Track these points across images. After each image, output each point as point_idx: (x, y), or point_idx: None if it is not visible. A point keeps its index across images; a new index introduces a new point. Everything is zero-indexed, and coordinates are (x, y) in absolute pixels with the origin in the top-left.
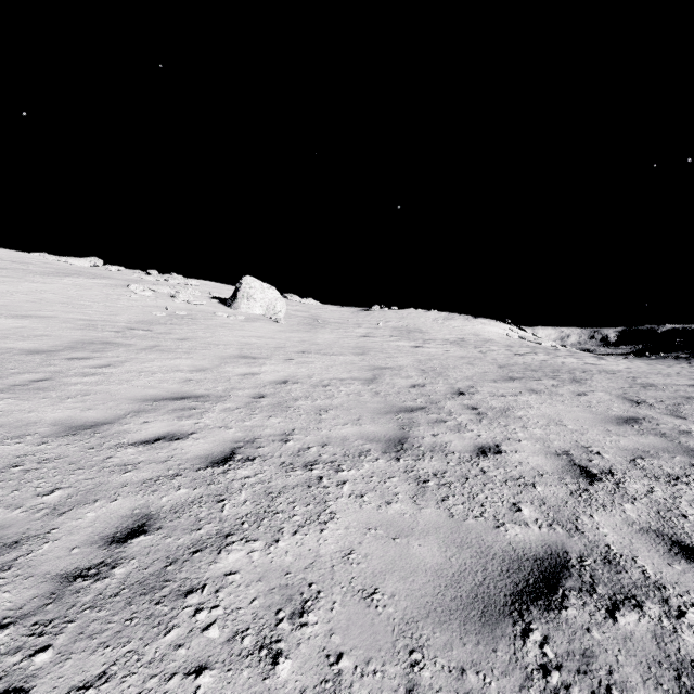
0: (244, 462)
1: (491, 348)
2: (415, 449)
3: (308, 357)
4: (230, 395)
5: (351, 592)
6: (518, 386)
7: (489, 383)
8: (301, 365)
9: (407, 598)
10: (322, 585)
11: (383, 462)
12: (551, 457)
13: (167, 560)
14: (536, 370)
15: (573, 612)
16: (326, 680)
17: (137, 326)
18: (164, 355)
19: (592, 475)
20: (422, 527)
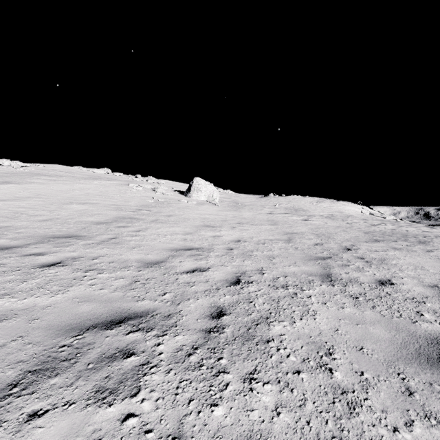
0: (248, 284)
1: (353, 221)
2: (340, 280)
3: (243, 226)
4: (213, 248)
5: (350, 347)
6: (384, 245)
7: (363, 243)
8: (243, 231)
9: (381, 351)
10: (332, 343)
11: (325, 286)
12: (427, 287)
13: (246, 327)
14: (390, 235)
15: None
16: (362, 381)
17: (142, 208)
18: (164, 225)
19: None
20: (369, 320)
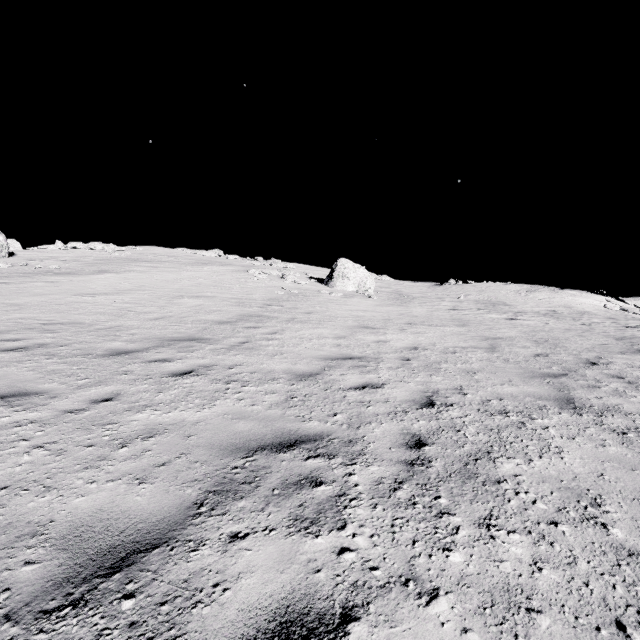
0: (446, 407)
1: (593, 320)
2: (589, 408)
3: (417, 328)
4: (382, 357)
5: (628, 499)
6: None
7: (617, 355)
8: (418, 335)
9: None
10: (597, 491)
11: (567, 415)
12: None
13: (461, 462)
14: None
15: None
16: None
17: (271, 303)
18: (305, 325)
19: None
20: None
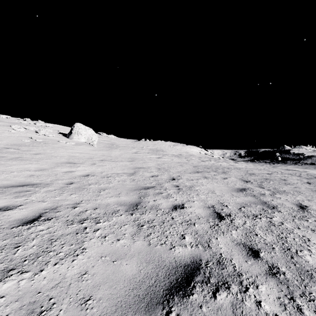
0: (44, 221)
1: (192, 158)
2: (143, 208)
3: (104, 163)
4: (53, 183)
5: (75, 301)
6: (200, 175)
7: (187, 174)
8: (99, 167)
9: (107, 300)
10: (58, 298)
11: (123, 216)
12: (206, 209)
13: None
14: (209, 168)
15: (195, 296)
16: None
17: (10, 147)
18: (22, 162)
19: (221, 217)
20: (131, 253)
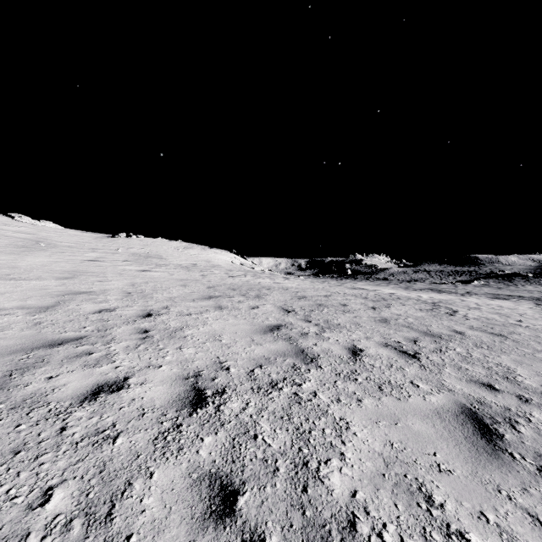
0: None
1: (214, 272)
2: None
3: None
4: None
5: None
6: (210, 304)
7: (187, 302)
8: None
9: None
10: None
11: None
12: (177, 383)
13: None
14: (236, 289)
15: None
16: None
17: None
18: None
19: (202, 400)
20: None
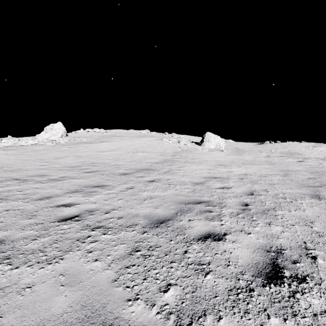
0: (259, 195)
1: None
2: None
3: (247, 165)
4: (230, 177)
5: (325, 222)
6: None
7: None
8: (247, 169)
9: None
10: (314, 220)
11: (313, 200)
12: None
13: (262, 210)
14: None
15: None
16: None
17: (175, 154)
18: (193, 164)
19: None
20: None
